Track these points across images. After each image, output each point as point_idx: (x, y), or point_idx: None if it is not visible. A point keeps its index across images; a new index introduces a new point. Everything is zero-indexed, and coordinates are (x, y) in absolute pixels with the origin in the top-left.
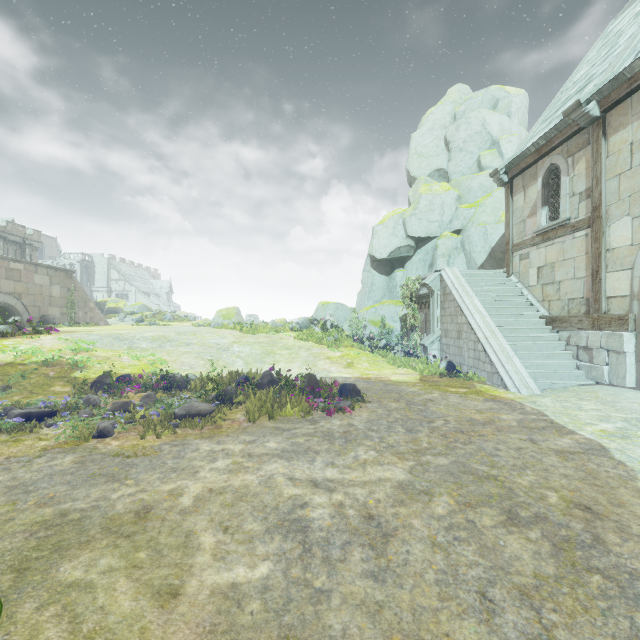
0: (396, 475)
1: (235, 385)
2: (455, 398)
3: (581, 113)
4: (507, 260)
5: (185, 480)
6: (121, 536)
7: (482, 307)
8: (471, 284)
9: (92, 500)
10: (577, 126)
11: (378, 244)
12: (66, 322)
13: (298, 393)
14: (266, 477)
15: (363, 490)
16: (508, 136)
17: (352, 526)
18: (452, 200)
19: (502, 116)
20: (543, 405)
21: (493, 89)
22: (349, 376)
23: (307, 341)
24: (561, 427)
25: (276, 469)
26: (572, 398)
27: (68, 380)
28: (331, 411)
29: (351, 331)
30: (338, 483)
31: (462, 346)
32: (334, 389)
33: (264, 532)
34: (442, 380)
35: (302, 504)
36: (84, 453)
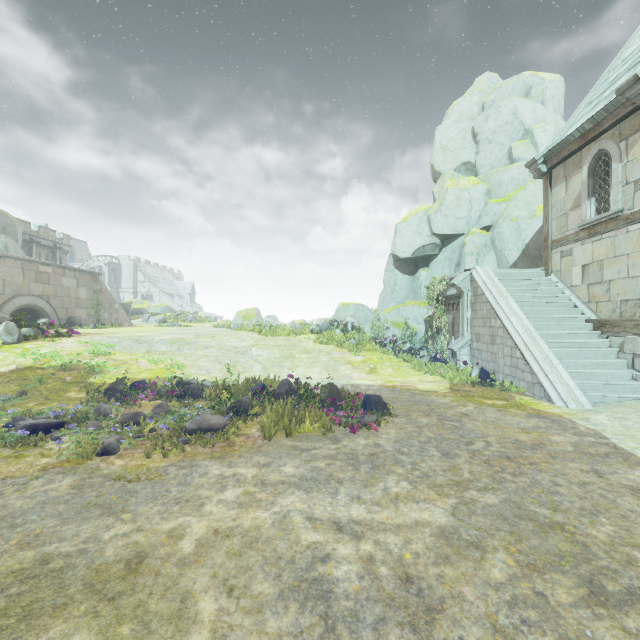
0: (436, 517)
1: (251, 394)
2: (493, 412)
3: (639, 90)
4: (545, 258)
5: (188, 516)
6: (104, 598)
7: (519, 309)
8: (505, 284)
9: (80, 541)
10: (632, 105)
11: (401, 243)
12: (92, 323)
13: (318, 405)
14: (281, 515)
15: (397, 538)
16: (543, 125)
17: (386, 593)
18: (481, 195)
19: (535, 104)
20: (599, 424)
21: (525, 76)
22: (372, 383)
23: (327, 344)
24: (628, 454)
25: (293, 504)
26: (632, 415)
27: (84, 385)
28: (355, 427)
29: (373, 333)
30: (366, 526)
31: (496, 352)
32: (357, 401)
33: (277, 597)
34: (475, 390)
35: (323, 556)
36: (84, 475)
